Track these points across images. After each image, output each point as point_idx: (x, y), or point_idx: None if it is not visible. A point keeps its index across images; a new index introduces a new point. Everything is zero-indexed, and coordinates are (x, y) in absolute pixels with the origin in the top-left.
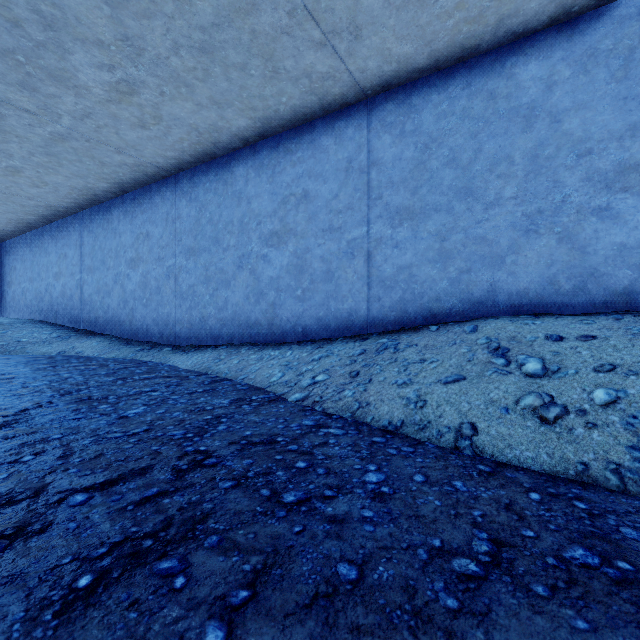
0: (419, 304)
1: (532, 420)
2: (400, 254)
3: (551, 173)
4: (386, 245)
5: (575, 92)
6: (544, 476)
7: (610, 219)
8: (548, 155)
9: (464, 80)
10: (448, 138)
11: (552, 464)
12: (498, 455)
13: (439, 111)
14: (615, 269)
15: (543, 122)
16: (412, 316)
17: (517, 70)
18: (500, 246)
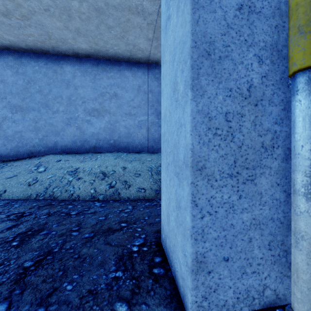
0: (25, 148)
1: (26, 185)
2: (16, 126)
3: (75, 106)
4: (9, 121)
5: (81, 81)
6: (16, 200)
7: (90, 124)
8: (74, 99)
9: (45, 61)
10: (38, 82)
11: (22, 196)
12: (7, 197)
13: (34, 69)
14: (91, 139)
15: (72, 88)
16: (22, 153)
17: (64, 66)
18: (58, 128)
